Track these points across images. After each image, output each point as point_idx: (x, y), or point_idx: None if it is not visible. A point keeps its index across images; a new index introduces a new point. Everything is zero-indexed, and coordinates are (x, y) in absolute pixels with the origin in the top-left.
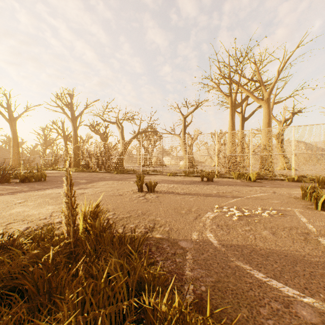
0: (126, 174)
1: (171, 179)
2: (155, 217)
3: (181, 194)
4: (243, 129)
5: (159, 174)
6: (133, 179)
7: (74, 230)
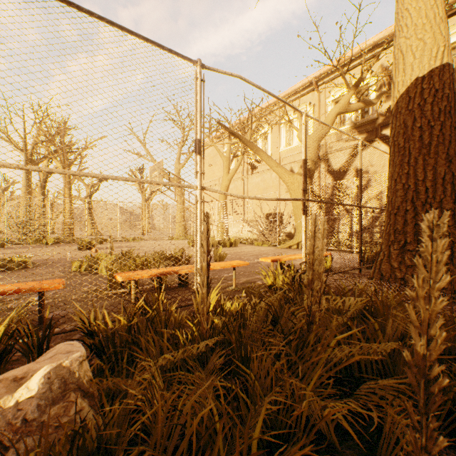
0: None
1: None
2: None
3: None
4: (44, 187)
5: None
6: None
7: None
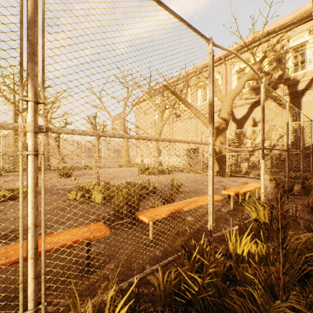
0: None
1: None
2: None
3: None
4: None
5: None
6: None
7: None
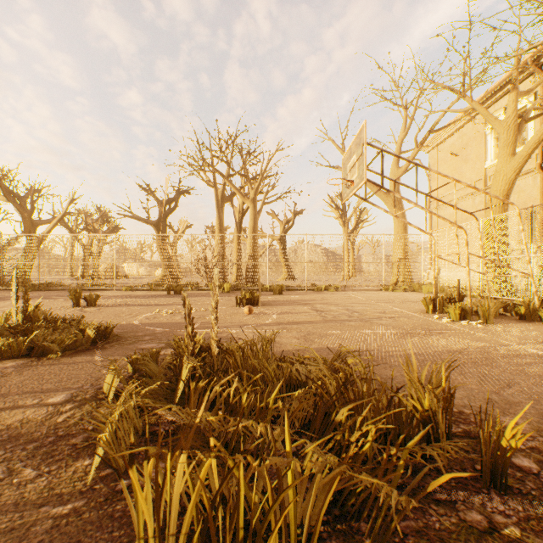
0: (46, 291)
1: (128, 294)
2: (93, 319)
3: (130, 306)
4: (239, 228)
5: (110, 289)
6: (62, 296)
7: (27, 316)
